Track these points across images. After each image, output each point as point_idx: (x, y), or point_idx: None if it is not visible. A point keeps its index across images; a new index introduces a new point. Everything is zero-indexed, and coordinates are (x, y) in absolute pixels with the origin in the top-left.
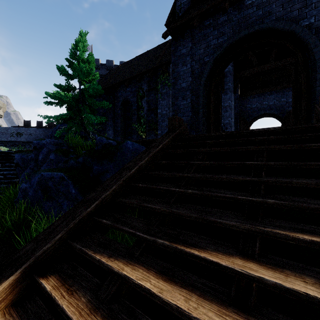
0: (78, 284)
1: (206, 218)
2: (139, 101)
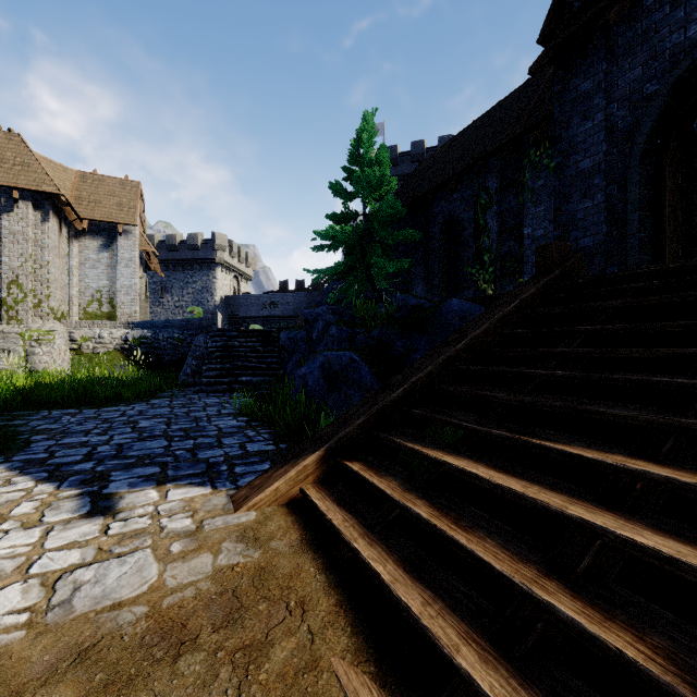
0: (386, 472)
1: (579, 408)
2: (480, 217)
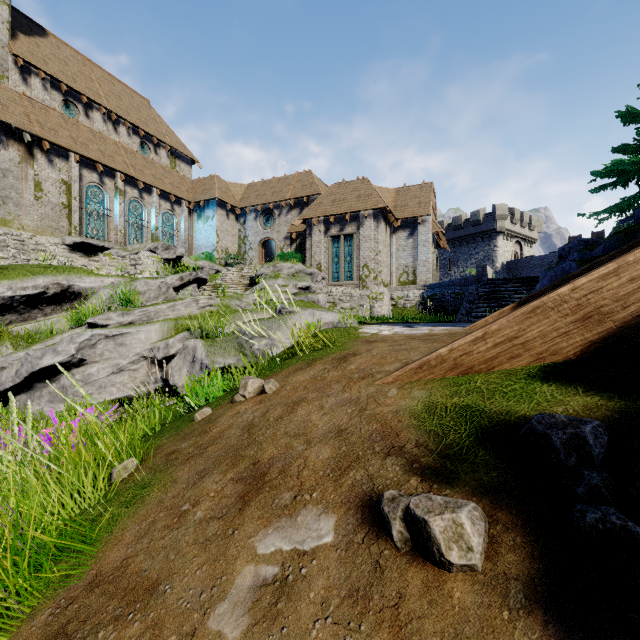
0: None
1: None
2: None
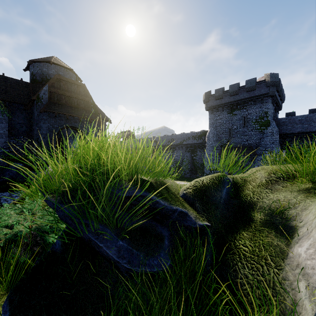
0: None
1: None
2: None
